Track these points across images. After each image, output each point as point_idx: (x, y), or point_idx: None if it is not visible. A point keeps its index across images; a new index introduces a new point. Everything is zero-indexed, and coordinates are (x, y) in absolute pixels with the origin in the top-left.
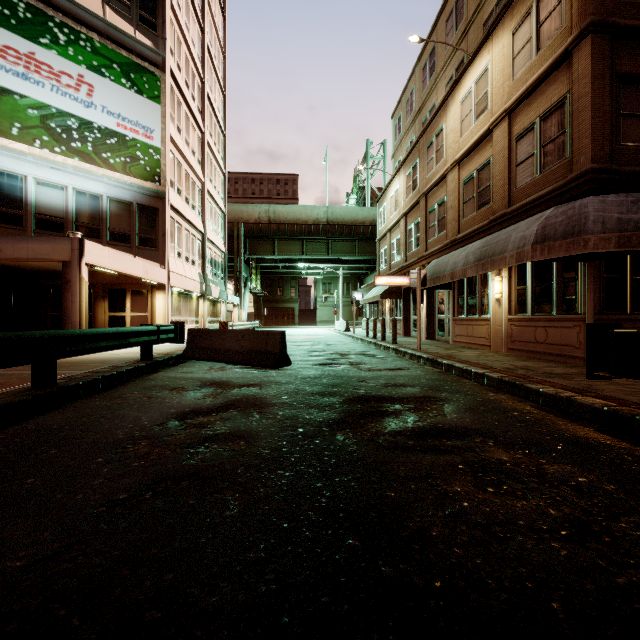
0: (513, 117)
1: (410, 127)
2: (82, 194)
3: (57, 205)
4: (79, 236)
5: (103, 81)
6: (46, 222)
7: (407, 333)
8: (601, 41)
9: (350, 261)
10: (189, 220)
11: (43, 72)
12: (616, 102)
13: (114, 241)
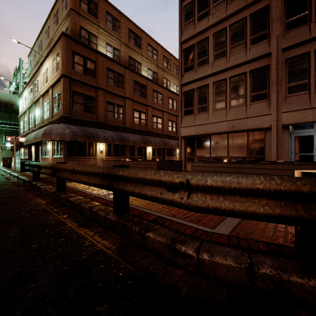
0: (53, 89)
1: (34, 67)
2: None
3: None
4: None
5: None
6: None
7: None
8: (66, 80)
9: (9, 123)
10: None
11: None
12: (72, 98)
13: None
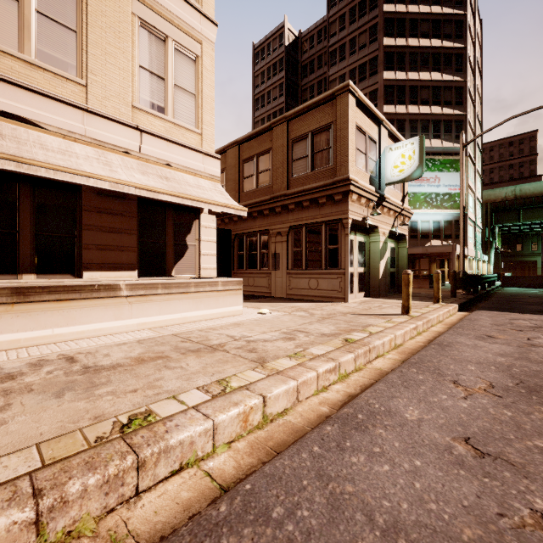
0: None
1: None
2: (434, 222)
3: (426, 228)
4: (450, 242)
5: (443, 174)
6: (423, 235)
7: None
8: None
9: None
10: (471, 219)
11: (424, 181)
12: None
13: (445, 238)
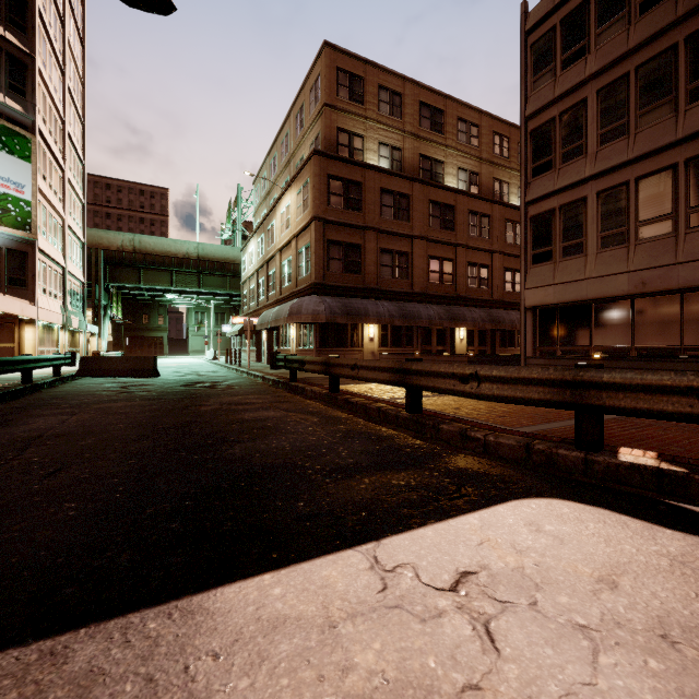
0: (298, 239)
1: (264, 201)
2: None
3: None
4: None
5: None
6: None
7: (260, 360)
8: (319, 225)
9: (223, 294)
10: (53, 258)
11: None
12: (327, 252)
13: None
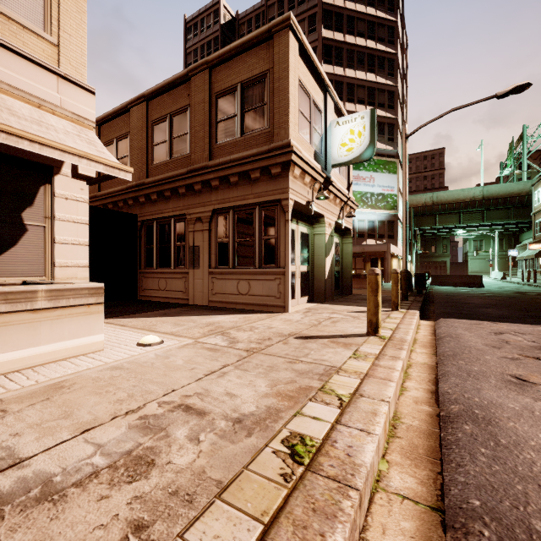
0: None
1: None
2: (369, 221)
3: (362, 227)
4: (385, 242)
5: (377, 174)
6: (359, 234)
7: None
8: None
9: (504, 223)
10: (400, 221)
11: (361, 180)
12: None
13: (379, 238)
